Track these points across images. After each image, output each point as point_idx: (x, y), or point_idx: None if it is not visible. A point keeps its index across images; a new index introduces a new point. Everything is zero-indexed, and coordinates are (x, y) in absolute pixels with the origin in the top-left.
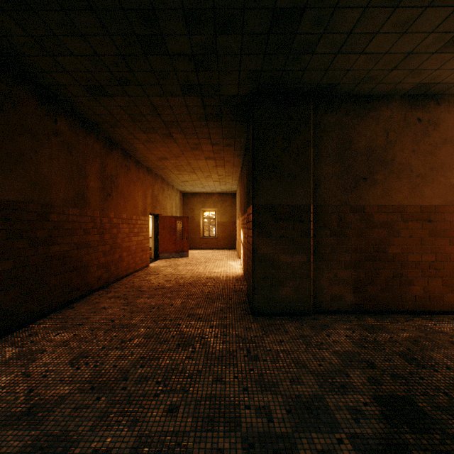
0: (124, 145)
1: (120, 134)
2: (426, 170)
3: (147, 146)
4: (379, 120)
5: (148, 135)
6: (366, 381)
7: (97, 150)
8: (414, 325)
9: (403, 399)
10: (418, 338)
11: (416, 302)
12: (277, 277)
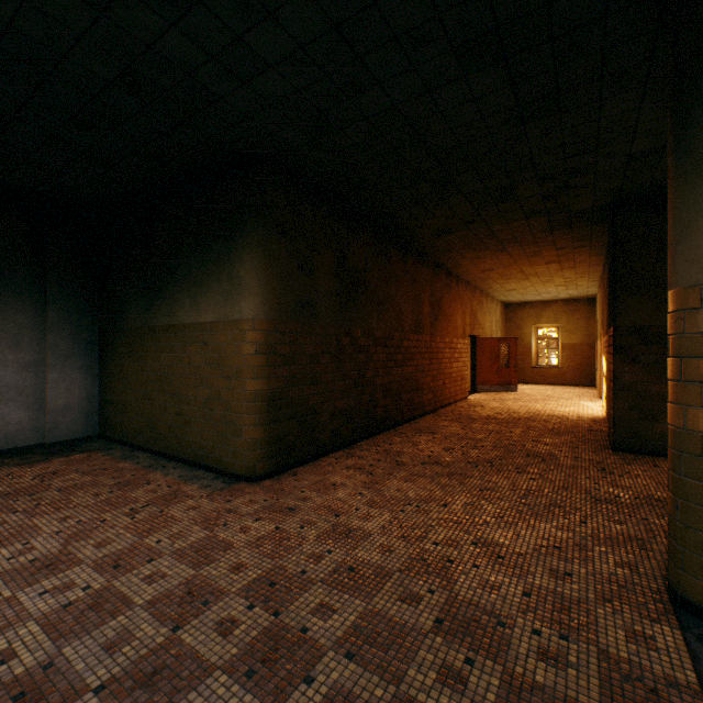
0: (448, 264)
1: (448, 257)
2: None
3: (472, 262)
4: None
5: (478, 253)
6: None
7: (428, 276)
8: None
9: None
10: None
11: None
12: (648, 410)
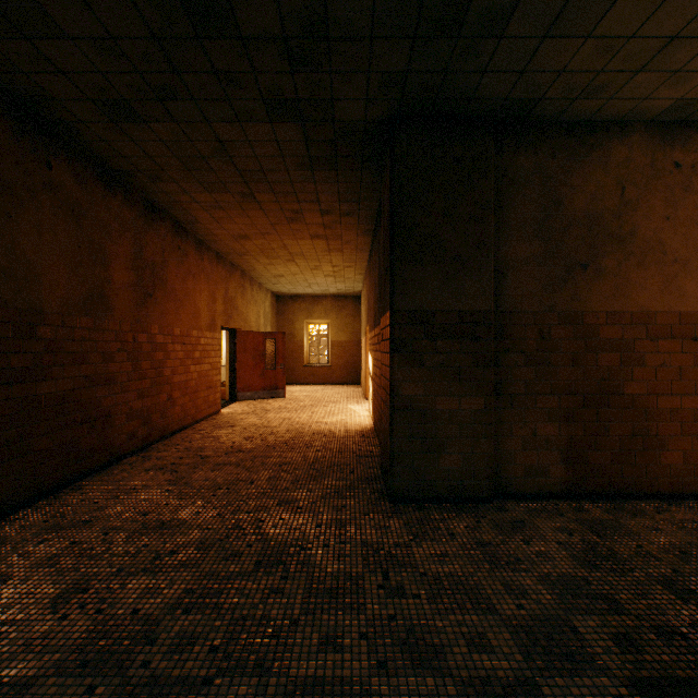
0: (176, 212)
1: (167, 193)
2: (689, 251)
3: (214, 215)
4: (609, 164)
5: (215, 195)
6: (612, 643)
7: (128, 219)
8: (674, 522)
9: (691, 685)
10: (688, 548)
11: (671, 479)
12: (434, 436)
